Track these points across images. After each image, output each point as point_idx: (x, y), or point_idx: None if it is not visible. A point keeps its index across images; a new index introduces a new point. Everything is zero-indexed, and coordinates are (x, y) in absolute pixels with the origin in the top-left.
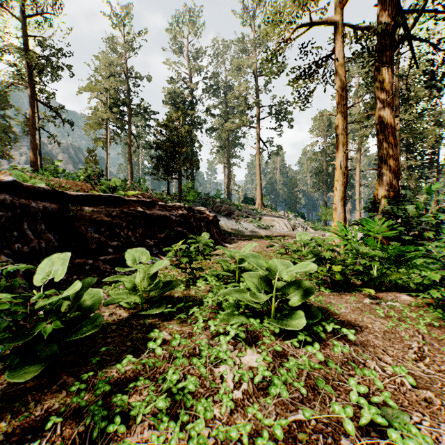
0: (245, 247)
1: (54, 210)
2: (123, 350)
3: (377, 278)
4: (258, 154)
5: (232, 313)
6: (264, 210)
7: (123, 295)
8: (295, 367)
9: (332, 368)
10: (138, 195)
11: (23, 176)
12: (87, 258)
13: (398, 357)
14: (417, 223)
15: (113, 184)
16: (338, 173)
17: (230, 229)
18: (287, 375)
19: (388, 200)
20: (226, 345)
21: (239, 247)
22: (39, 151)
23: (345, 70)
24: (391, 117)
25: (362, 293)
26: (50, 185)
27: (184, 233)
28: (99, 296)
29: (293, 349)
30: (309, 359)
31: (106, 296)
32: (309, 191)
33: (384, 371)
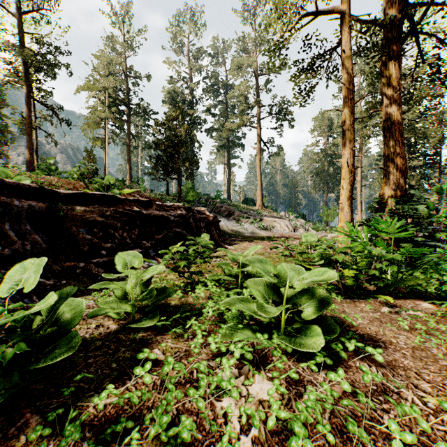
0: (249, 250)
1: (42, 209)
2: (106, 374)
3: (393, 283)
4: (258, 154)
5: (236, 326)
6: (265, 211)
7: (113, 303)
8: (318, 405)
9: (363, 403)
10: (135, 194)
11: (8, 172)
12: (79, 261)
13: (436, 383)
14: (428, 224)
15: (108, 182)
16: (345, 171)
17: (230, 230)
18: (306, 411)
19: (395, 200)
20: (230, 370)
21: (240, 249)
22: (36, 151)
23: (352, 63)
24: (398, 114)
25: (377, 300)
26: (39, 183)
27: (183, 235)
28: (81, 308)
29: (309, 373)
30: (331, 387)
31: (95, 304)
32: (310, 192)
33: (424, 404)
